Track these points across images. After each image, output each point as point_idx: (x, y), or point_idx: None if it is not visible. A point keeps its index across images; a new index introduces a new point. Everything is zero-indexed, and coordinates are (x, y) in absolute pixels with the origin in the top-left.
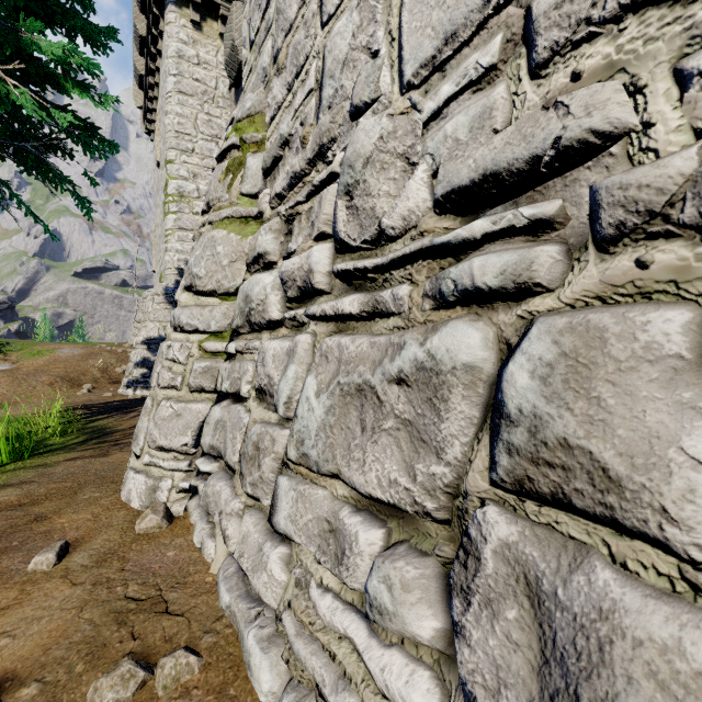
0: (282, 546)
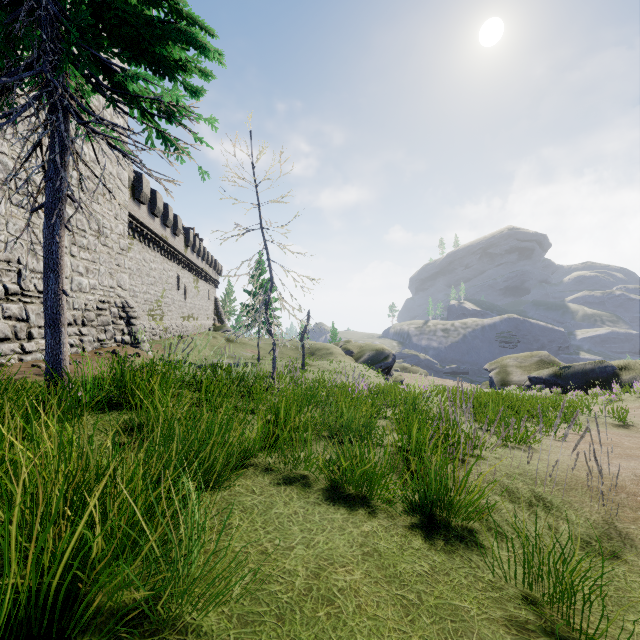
0: (33, 342)
